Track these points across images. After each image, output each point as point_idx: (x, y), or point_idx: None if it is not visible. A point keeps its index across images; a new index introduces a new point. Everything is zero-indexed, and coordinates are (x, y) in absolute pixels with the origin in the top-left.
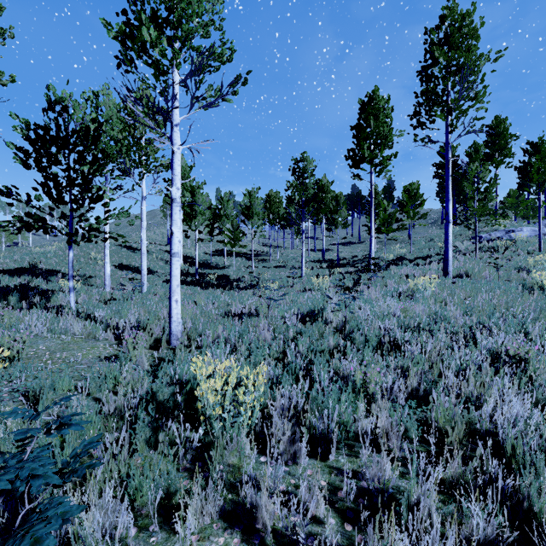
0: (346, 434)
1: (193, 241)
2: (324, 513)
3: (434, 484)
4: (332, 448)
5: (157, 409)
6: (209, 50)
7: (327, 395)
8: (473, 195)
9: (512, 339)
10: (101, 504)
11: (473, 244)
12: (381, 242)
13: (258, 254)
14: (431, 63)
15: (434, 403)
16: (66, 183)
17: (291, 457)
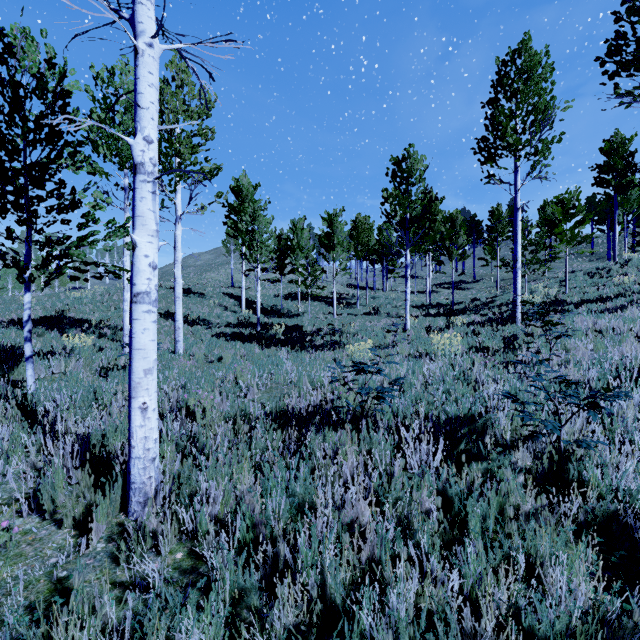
0: None
1: (262, 283)
2: None
3: None
4: None
5: None
6: None
7: None
8: None
9: None
10: None
11: None
12: (505, 281)
13: (342, 298)
14: None
15: None
16: None
17: None
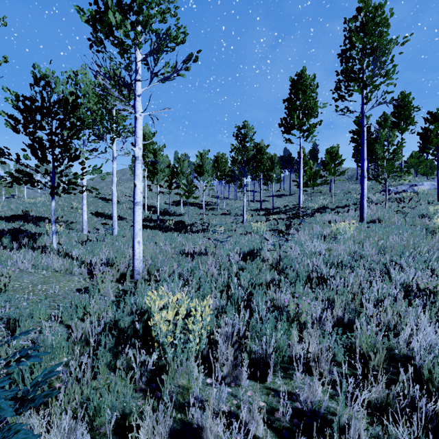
0: (282, 358)
1: (155, 194)
2: (263, 433)
3: (363, 409)
4: (269, 371)
5: (119, 335)
6: (166, 33)
7: (265, 324)
8: (384, 156)
9: (422, 275)
10: (62, 425)
11: (383, 196)
12: (308, 194)
13: (208, 204)
14: (349, 47)
15: (357, 330)
16: (49, 145)
17: (233, 379)
